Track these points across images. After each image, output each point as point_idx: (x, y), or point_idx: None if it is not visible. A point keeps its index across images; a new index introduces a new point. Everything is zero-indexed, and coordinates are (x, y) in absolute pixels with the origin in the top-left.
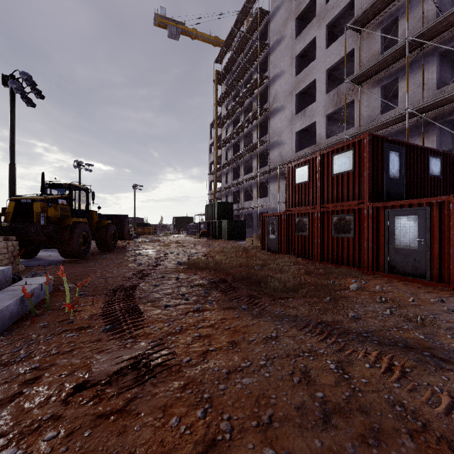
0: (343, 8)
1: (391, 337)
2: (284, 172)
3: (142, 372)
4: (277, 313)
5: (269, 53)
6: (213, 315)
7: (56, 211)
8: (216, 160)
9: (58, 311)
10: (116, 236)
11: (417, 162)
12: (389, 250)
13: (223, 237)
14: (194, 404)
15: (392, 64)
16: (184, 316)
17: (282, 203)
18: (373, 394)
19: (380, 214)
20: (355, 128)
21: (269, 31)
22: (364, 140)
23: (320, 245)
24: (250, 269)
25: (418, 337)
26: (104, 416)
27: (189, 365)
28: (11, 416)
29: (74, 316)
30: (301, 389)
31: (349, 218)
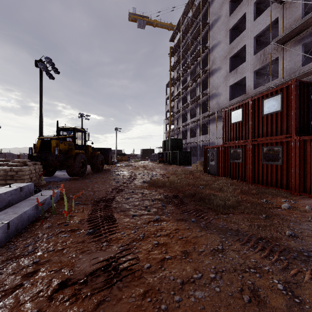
0: None
1: None
2: (220, 115)
3: (111, 274)
4: (220, 226)
5: (209, 30)
6: (168, 225)
7: (65, 146)
8: (170, 109)
9: (60, 216)
10: (103, 162)
11: None
12: None
13: (175, 163)
14: None
15: None
16: (146, 224)
17: (219, 138)
18: None
19: (307, 146)
20: (278, 79)
21: (209, 14)
22: (291, 85)
23: (252, 170)
24: (196, 187)
25: None
26: None
27: (149, 272)
28: (9, 307)
29: (69, 220)
30: (252, 310)
31: (277, 149)
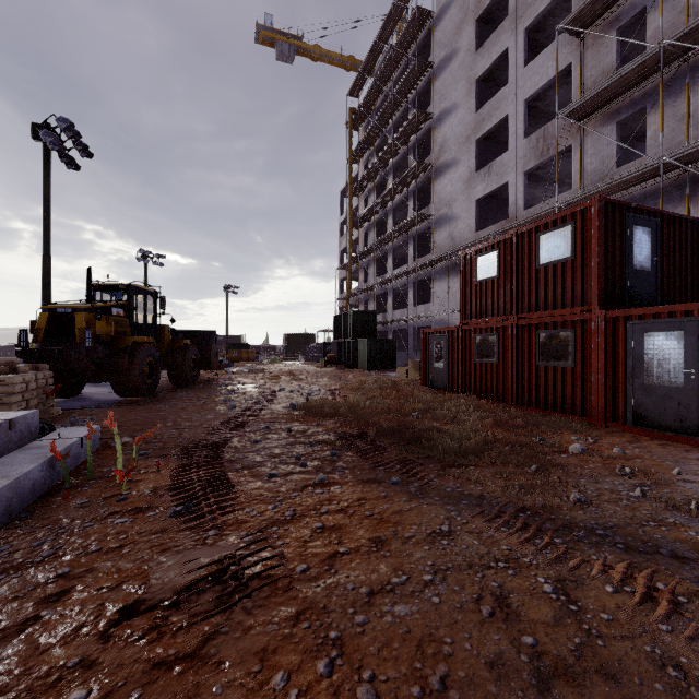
0: (553, 0)
1: (648, 537)
2: (456, 263)
3: (230, 587)
4: (449, 490)
5: (434, 77)
6: (345, 492)
7: (108, 326)
8: (349, 247)
9: (105, 481)
10: (198, 364)
11: (680, 244)
12: (635, 387)
13: (360, 365)
14: (313, 650)
15: (636, 86)
16: (298, 492)
17: (454, 312)
18: (623, 642)
19: (619, 329)
20: (572, 191)
21: (433, 43)
22: (591, 208)
23: (518, 378)
24: (404, 416)
25: (696, 539)
26: (165, 665)
27: (306, 578)
28: (18, 659)
29: (129, 489)
30: (495, 628)
31: (565, 336)
